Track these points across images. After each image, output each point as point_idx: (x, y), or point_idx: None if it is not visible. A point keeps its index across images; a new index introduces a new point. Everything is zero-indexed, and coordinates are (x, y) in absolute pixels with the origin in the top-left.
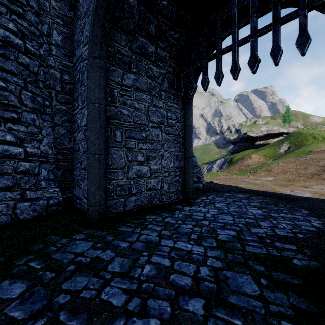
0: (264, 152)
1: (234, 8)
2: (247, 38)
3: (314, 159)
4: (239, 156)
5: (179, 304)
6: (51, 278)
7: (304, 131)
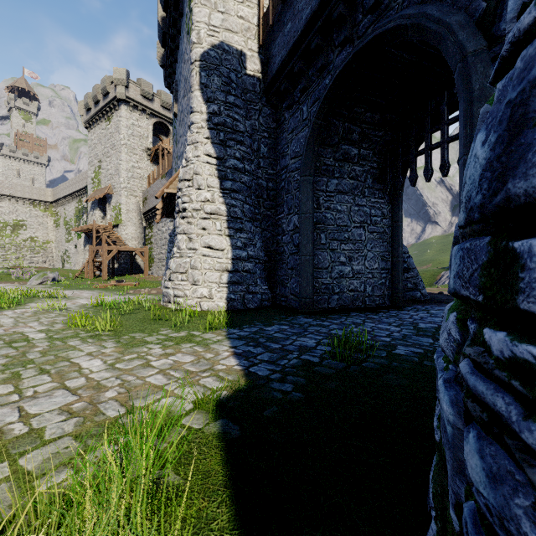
0: None
1: (443, 105)
2: (456, 137)
3: None
4: None
5: (376, 337)
6: (299, 326)
7: None
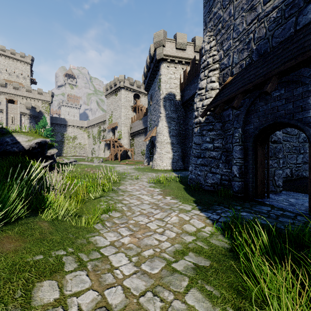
0: None
1: None
2: None
3: None
4: None
5: None
6: None
7: None
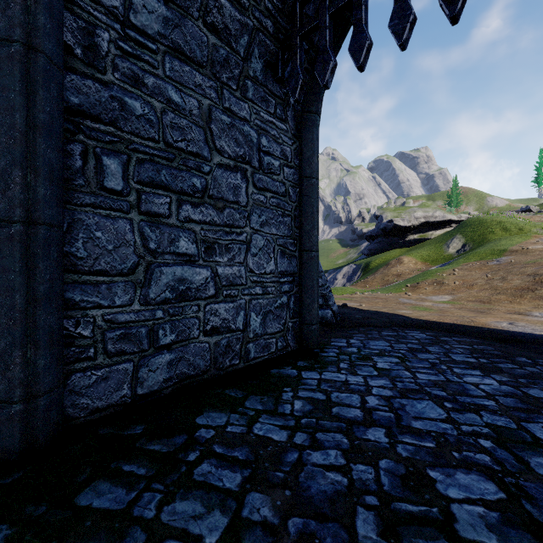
0: (422, 252)
1: None
2: None
3: (514, 264)
4: (380, 260)
5: None
6: None
7: (487, 217)
